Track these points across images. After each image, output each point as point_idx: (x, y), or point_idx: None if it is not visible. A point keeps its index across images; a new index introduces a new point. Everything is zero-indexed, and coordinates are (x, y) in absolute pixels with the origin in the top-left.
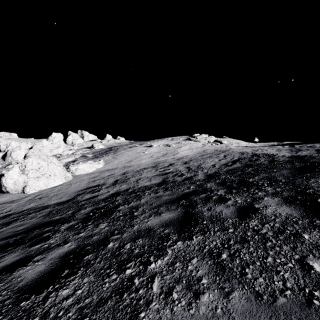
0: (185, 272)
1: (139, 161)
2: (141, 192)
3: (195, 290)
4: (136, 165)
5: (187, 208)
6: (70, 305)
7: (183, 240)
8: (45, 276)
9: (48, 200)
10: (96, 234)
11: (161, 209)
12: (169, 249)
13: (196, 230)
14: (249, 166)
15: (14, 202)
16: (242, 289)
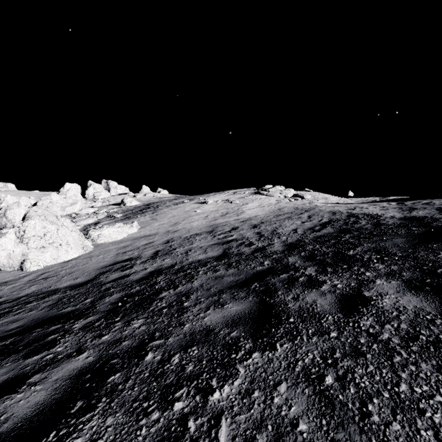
0: (270, 409)
1: (189, 224)
2: (193, 270)
3: None
4: (185, 229)
5: (263, 295)
6: None
7: (261, 350)
8: (45, 412)
9: (57, 281)
10: (126, 337)
11: (223, 297)
12: (241, 365)
13: (280, 333)
14: (345, 231)
15: (7, 284)
16: None
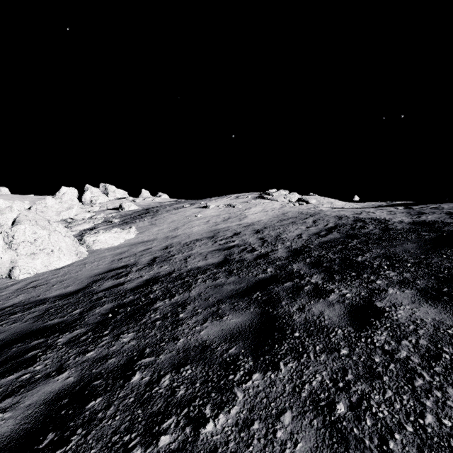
0: (272, 446)
1: (189, 229)
2: (192, 278)
3: None
4: (185, 234)
5: (265, 306)
6: None
7: (262, 370)
8: (10, 447)
9: (47, 290)
10: (114, 354)
11: (222, 308)
12: (239, 389)
13: (284, 350)
14: (352, 236)
15: None
16: None
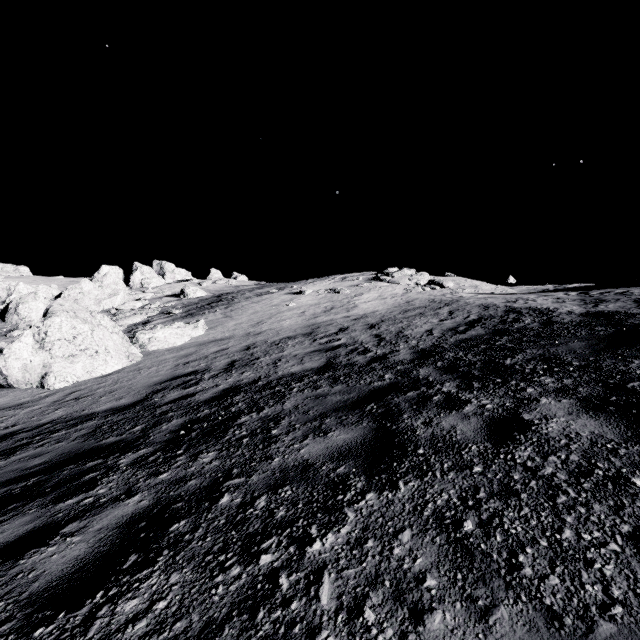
0: (388, 562)
1: (278, 323)
2: (284, 387)
3: (413, 603)
4: (272, 330)
5: (382, 420)
6: (142, 637)
7: (378, 489)
8: (88, 568)
9: (94, 402)
10: (193, 475)
11: (327, 423)
12: (350, 509)
13: (405, 468)
14: (501, 333)
15: (24, 406)
16: (515, 601)
